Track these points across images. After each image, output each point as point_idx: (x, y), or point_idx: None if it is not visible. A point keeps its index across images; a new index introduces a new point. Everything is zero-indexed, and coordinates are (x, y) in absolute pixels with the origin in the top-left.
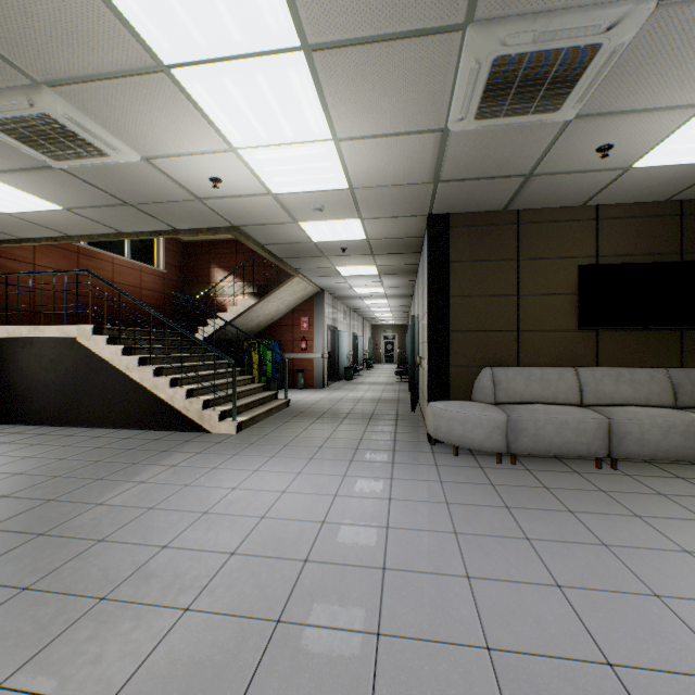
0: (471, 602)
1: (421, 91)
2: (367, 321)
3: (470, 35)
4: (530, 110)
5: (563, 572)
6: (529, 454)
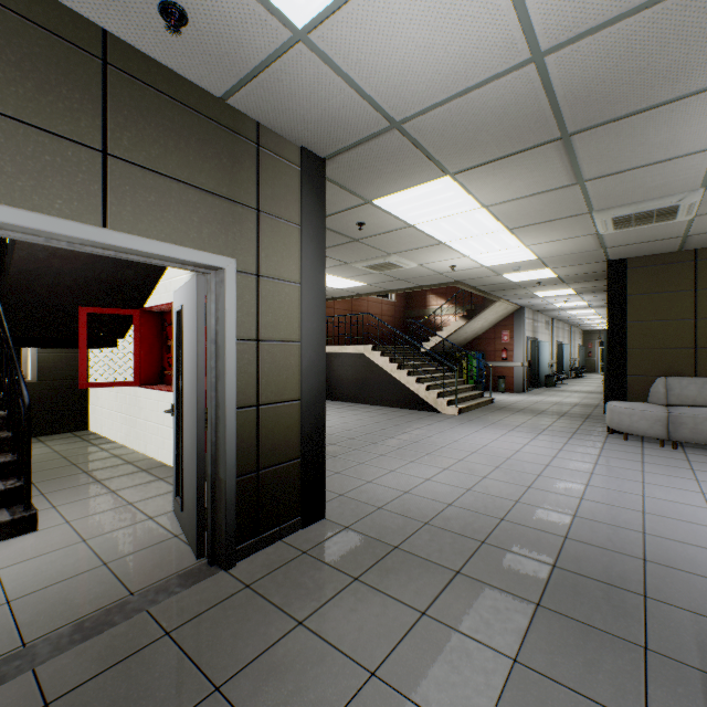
0: (587, 477)
1: (574, 227)
2: (576, 328)
3: (593, 215)
4: (652, 223)
5: (651, 480)
6: (688, 442)
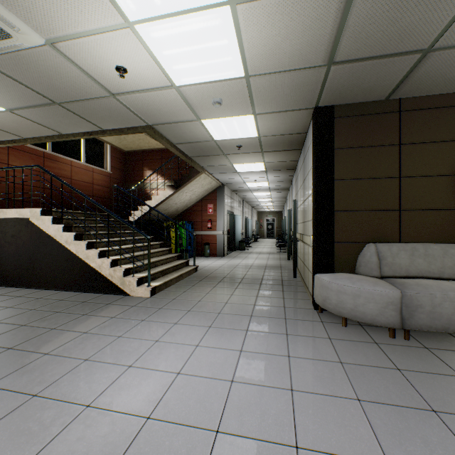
0: None
1: None
2: (254, 209)
3: None
4: None
5: None
6: (424, 330)
